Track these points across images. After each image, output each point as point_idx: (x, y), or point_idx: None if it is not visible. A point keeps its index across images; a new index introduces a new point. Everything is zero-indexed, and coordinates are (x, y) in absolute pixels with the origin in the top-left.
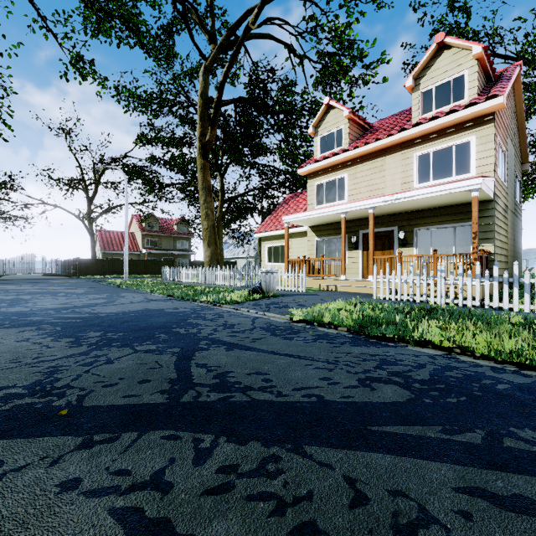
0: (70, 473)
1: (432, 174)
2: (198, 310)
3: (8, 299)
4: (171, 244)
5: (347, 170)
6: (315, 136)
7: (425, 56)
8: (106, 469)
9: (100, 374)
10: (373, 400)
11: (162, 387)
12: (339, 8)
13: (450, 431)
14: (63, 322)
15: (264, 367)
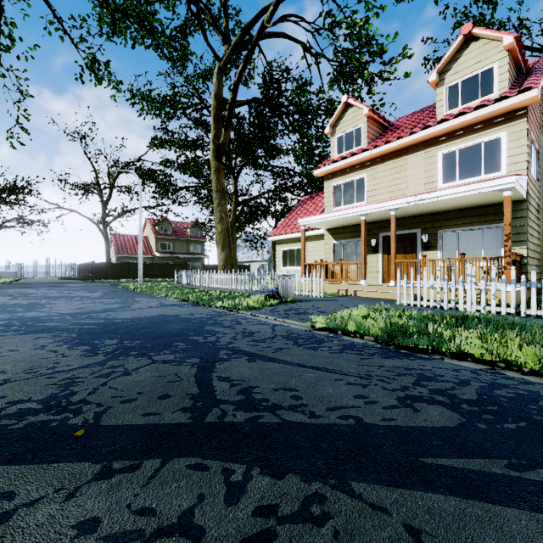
0: (88, 511)
1: (458, 173)
2: (215, 316)
3: (25, 303)
4: (184, 247)
5: (367, 170)
6: (332, 136)
7: (451, 49)
8: (128, 506)
9: (118, 388)
10: (420, 424)
11: (183, 404)
12: (358, 3)
13: (518, 467)
14: (78, 329)
15: (291, 381)
